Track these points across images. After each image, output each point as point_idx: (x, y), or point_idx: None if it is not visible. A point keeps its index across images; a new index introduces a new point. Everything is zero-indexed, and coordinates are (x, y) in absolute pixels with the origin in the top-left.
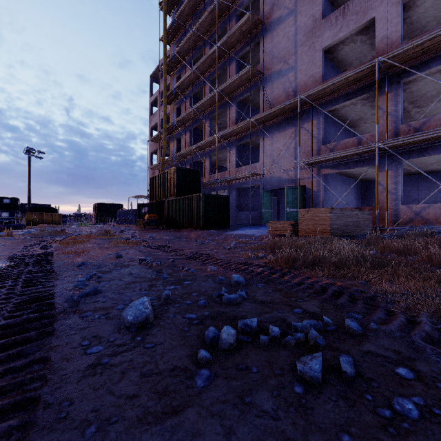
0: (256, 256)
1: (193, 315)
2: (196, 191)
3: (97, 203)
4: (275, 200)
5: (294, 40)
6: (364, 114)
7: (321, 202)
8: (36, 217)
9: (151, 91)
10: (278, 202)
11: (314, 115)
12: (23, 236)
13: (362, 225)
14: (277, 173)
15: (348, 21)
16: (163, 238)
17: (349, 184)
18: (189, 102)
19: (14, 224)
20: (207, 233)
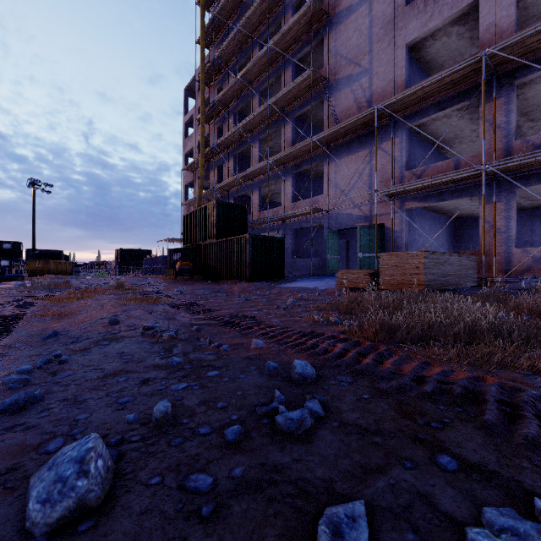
0: (327, 321)
1: (207, 477)
2: (241, 233)
3: (120, 249)
4: (343, 244)
5: (369, 35)
6: (460, 131)
7: (404, 246)
8: (40, 266)
9: (186, 109)
10: (347, 247)
11: (395, 131)
12: (9, 290)
13: (464, 275)
14: (346, 209)
15: (441, 5)
16: (195, 292)
17: (439, 222)
18: (233, 120)
19: (8, 275)
20: (255, 286)
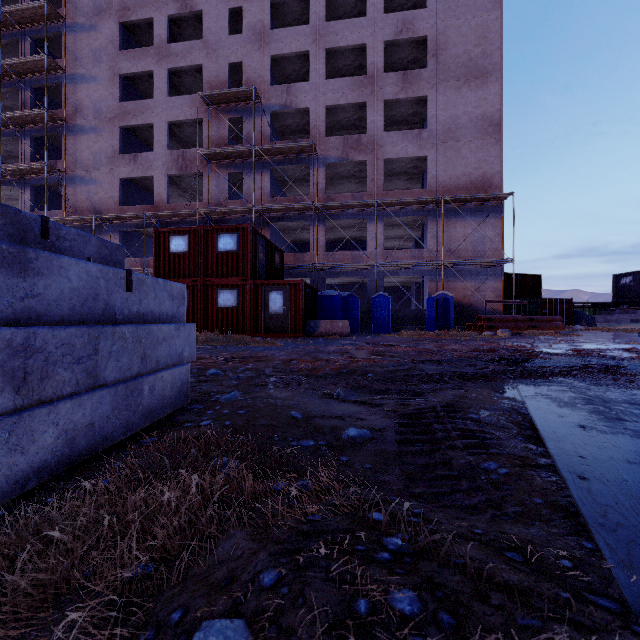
0: None
1: None
2: None
3: None
4: None
5: (97, 157)
6: None
7: None
8: None
9: None
10: None
11: (114, 231)
12: None
13: None
14: None
15: (138, 168)
16: None
17: None
18: None
19: None
20: None
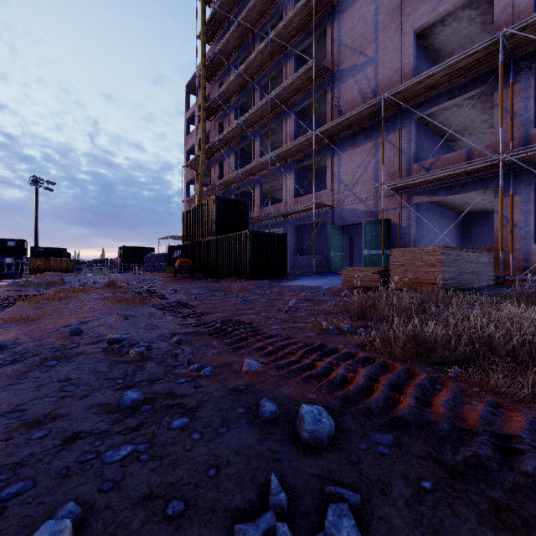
0: (337, 329)
1: None
2: (241, 229)
3: (122, 246)
4: (346, 240)
5: (374, 23)
6: (470, 122)
7: (412, 242)
8: (41, 263)
9: (188, 105)
10: (351, 243)
11: (402, 122)
12: None
13: (482, 273)
14: (350, 204)
15: None
16: (190, 291)
17: (448, 218)
18: (234, 115)
19: (5, 272)
20: (255, 285)
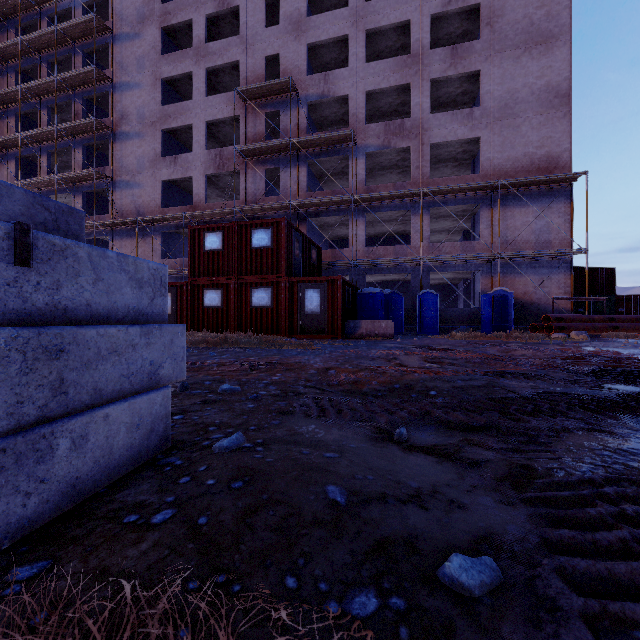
0: None
1: None
2: None
3: None
4: None
5: (140, 162)
6: None
7: None
8: None
9: None
10: None
11: (156, 233)
12: None
13: None
14: None
15: (178, 169)
16: None
17: None
18: (16, 165)
19: None
20: None
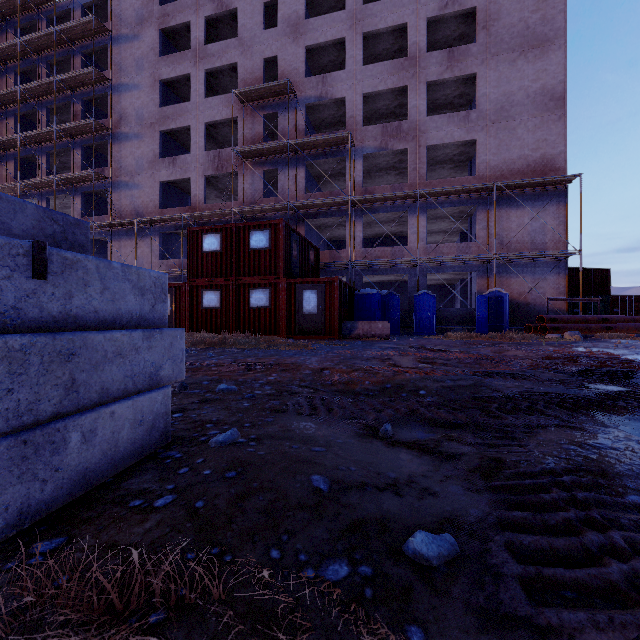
0: None
1: None
2: None
3: None
4: None
5: (139, 163)
6: None
7: None
8: None
9: None
10: None
11: (154, 233)
12: None
13: None
14: None
15: (176, 170)
16: None
17: None
18: (14, 166)
19: None
20: None
